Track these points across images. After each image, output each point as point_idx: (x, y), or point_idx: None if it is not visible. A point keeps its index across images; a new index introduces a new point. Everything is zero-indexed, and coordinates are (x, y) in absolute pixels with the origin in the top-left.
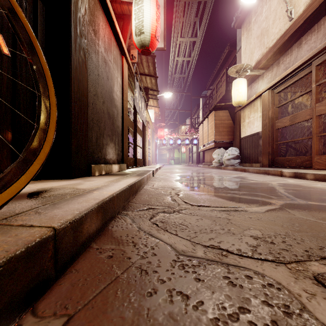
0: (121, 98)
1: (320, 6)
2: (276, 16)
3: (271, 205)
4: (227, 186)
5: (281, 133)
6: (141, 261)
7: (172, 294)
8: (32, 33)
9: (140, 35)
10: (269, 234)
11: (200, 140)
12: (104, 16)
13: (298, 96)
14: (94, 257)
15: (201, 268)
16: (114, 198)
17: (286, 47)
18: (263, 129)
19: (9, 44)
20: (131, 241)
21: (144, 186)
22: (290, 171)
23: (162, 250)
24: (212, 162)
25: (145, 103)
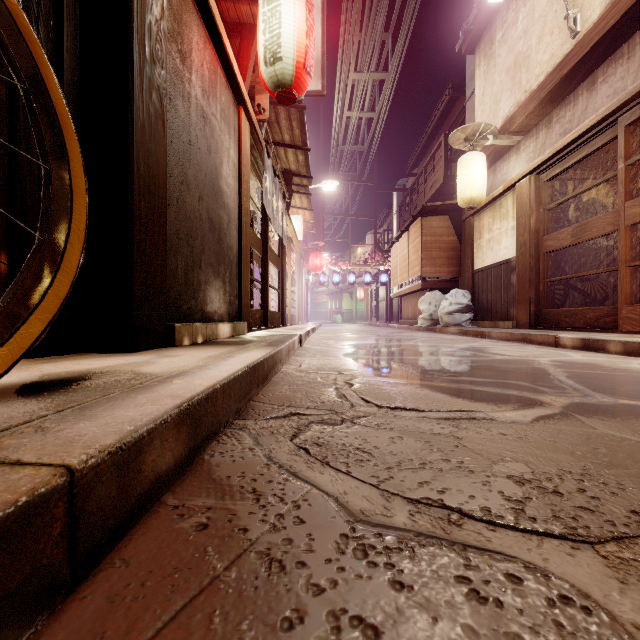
0: (236, 190)
1: (634, 7)
2: (545, 28)
3: (544, 407)
4: (450, 367)
5: (554, 261)
6: (270, 536)
7: (341, 625)
8: (31, 33)
9: (274, 64)
10: (548, 471)
11: (393, 275)
12: (201, 24)
13: (590, 187)
14: (167, 529)
15: (406, 554)
16: (216, 393)
17: (565, 90)
18: (518, 253)
19: (2, 74)
20: (251, 488)
21: (283, 366)
22: (573, 337)
23: (317, 511)
24: (417, 318)
25: (285, 201)
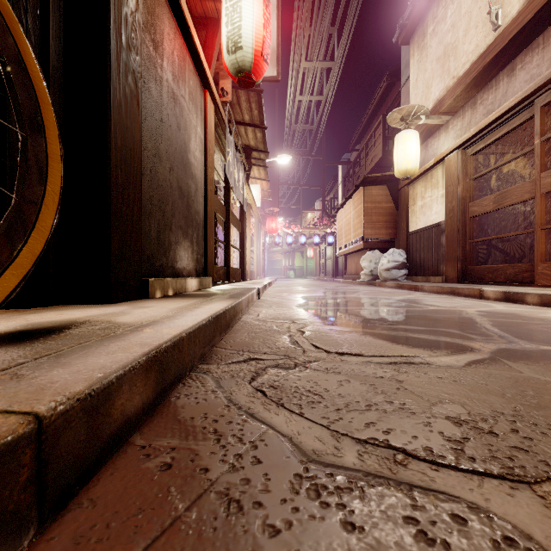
0: (203, 162)
1: (548, 3)
2: (470, 23)
3: (474, 352)
4: (390, 317)
5: (479, 224)
6: (229, 476)
7: None
8: (9, 10)
9: (235, 53)
10: (482, 412)
11: (339, 236)
12: (172, 17)
13: (509, 160)
14: (133, 469)
15: (356, 494)
16: (183, 341)
17: (488, 76)
18: (447, 218)
19: None
20: (212, 428)
21: (243, 316)
22: (496, 290)
23: (273, 451)
24: (359, 274)
25: (245, 172)
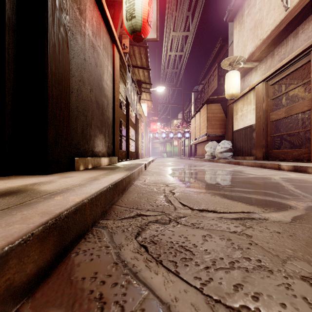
0: (112, 88)
1: None
2: (270, 7)
3: (293, 209)
4: (227, 182)
5: (275, 126)
6: None
7: None
8: None
9: (131, 20)
10: None
11: (192, 133)
12: None
13: (295, 87)
14: None
15: None
16: (85, 206)
17: (281, 38)
18: (256, 122)
19: None
20: (98, 293)
21: (135, 181)
22: (288, 165)
23: None
24: (204, 155)
25: (138, 95)
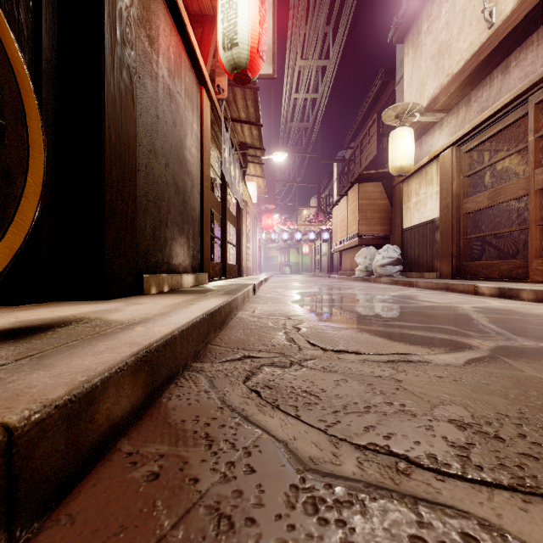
0: (199, 159)
1: (542, 1)
2: (464, 21)
3: (473, 350)
4: (386, 313)
5: (473, 221)
6: (220, 488)
7: None
8: None
9: (231, 49)
10: (486, 415)
11: (334, 233)
12: (167, 13)
13: (504, 157)
14: (118, 479)
15: (357, 509)
16: (175, 339)
17: (482, 74)
18: (441, 214)
19: None
20: (204, 433)
21: (238, 312)
22: (491, 286)
23: (267, 459)
24: (354, 270)
25: (241, 169)
